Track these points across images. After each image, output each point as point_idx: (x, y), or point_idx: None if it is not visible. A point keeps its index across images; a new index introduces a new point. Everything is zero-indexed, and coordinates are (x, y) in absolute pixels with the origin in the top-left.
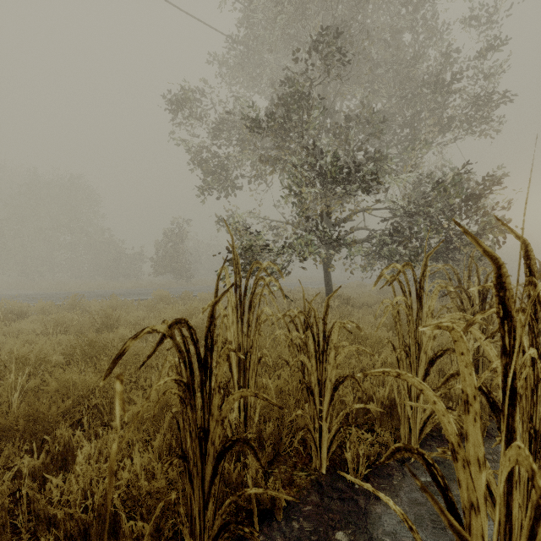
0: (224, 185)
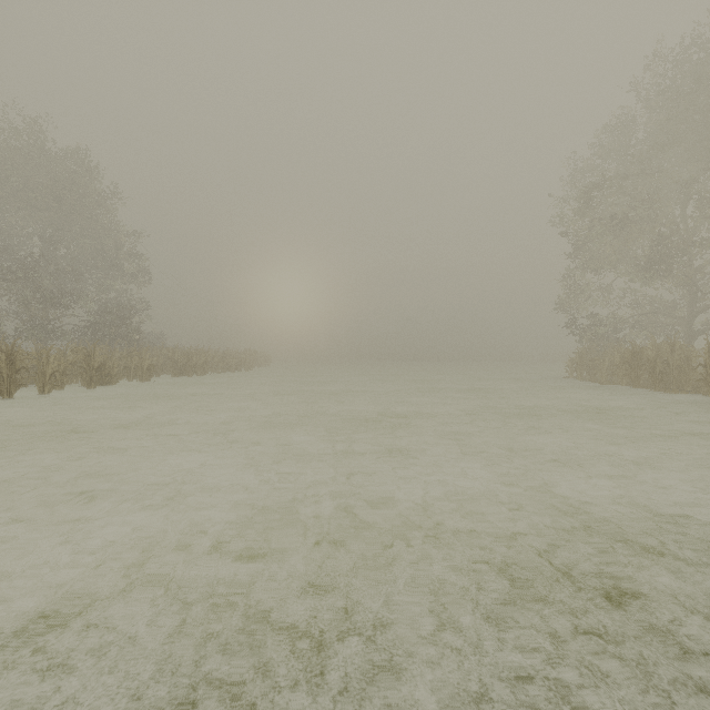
0: None
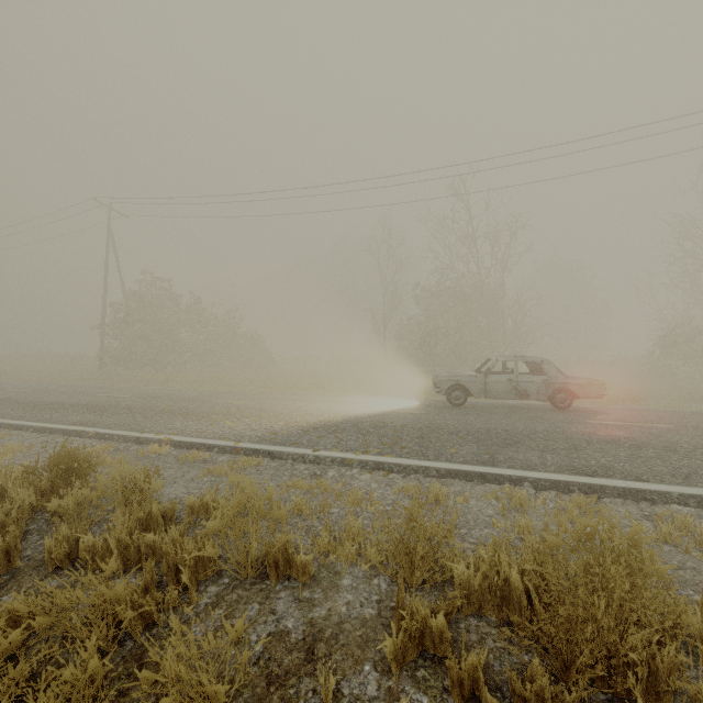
0: None
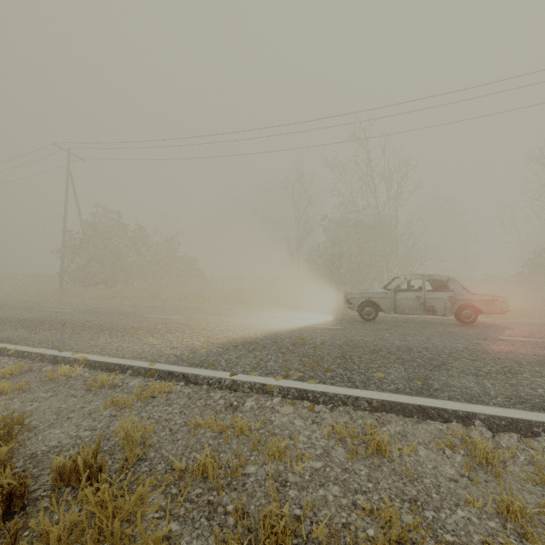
0: None
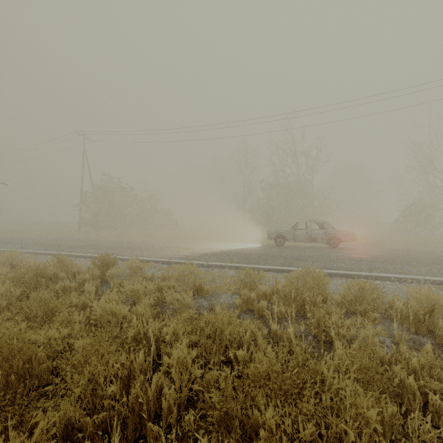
0: None
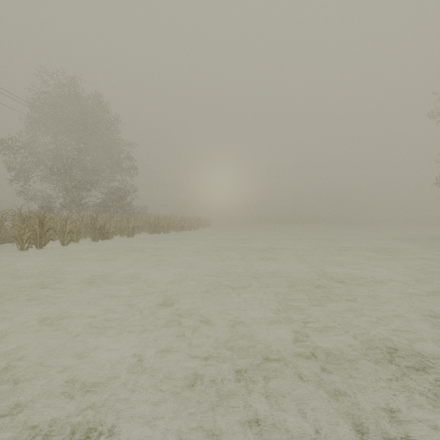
0: (26, 178)
